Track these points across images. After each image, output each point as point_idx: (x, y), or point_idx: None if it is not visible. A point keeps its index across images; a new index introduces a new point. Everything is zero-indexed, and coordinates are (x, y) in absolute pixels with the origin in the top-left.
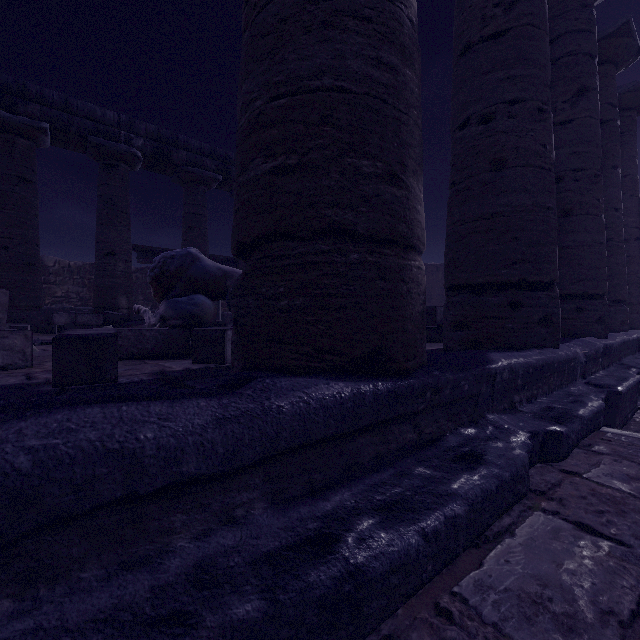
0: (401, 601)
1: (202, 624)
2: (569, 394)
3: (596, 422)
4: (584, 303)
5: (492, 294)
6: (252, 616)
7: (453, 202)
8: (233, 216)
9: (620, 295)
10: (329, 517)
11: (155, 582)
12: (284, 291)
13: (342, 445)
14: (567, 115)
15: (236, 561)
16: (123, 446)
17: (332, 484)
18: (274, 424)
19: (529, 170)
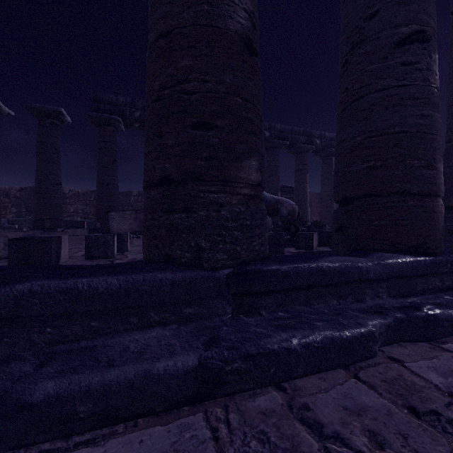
0: (447, 335)
1: (388, 315)
2: None
3: None
4: None
5: None
6: (401, 317)
7: (449, 153)
8: (337, 184)
9: None
10: (412, 303)
11: (366, 306)
12: (375, 218)
13: (409, 281)
14: None
15: (386, 306)
16: (358, 266)
17: (406, 295)
18: (390, 267)
19: None
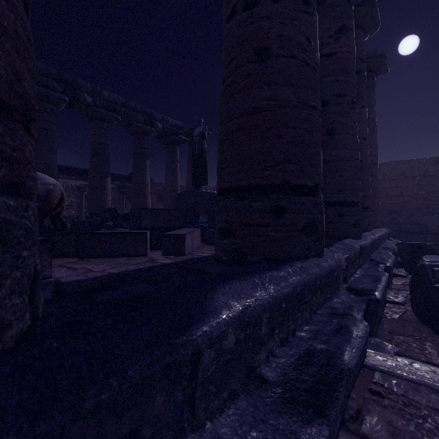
0: None
1: None
2: (332, 312)
3: (362, 358)
4: (344, 209)
5: (256, 198)
6: None
7: (222, 99)
8: None
9: (367, 203)
10: None
11: None
12: None
13: None
14: (331, 48)
15: None
16: None
17: None
18: None
19: (293, 62)
